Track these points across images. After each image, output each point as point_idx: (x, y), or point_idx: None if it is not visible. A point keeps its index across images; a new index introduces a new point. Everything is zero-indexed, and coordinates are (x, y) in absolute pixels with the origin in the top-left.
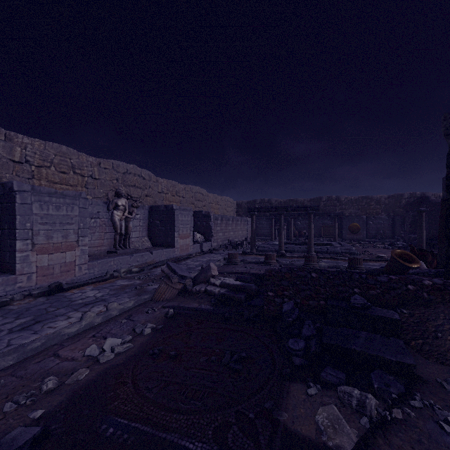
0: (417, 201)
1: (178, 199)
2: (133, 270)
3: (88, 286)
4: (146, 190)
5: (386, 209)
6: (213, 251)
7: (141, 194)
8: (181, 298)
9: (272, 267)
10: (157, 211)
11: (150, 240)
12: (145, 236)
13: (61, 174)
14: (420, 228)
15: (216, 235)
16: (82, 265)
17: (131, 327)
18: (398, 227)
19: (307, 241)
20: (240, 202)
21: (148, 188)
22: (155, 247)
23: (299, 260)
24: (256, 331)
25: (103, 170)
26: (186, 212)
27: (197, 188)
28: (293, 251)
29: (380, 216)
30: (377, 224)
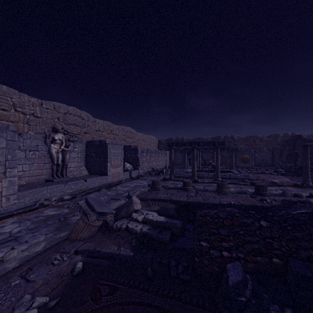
0: (292, 139)
1: (113, 136)
2: (64, 198)
3: (12, 218)
4: (85, 128)
5: (267, 145)
6: (140, 177)
7: (80, 131)
8: (101, 236)
9: (190, 194)
10: (93, 145)
11: (87, 169)
12: (82, 166)
13: (1, 110)
14: (306, 159)
15: (143, 165)
16: (10, 195)
17: (17, 298)
18: (277, 158)
19: (213, 169)
20: (160, 140)
21: (86, 126)
22: (91, 175)
23: (210, 185)
24: (191, 311)
25: (44, 110)
26: (117, 146)
27: (128, 128)
28: (203, 177)
29: (263, 150)
30: (261, 156)
